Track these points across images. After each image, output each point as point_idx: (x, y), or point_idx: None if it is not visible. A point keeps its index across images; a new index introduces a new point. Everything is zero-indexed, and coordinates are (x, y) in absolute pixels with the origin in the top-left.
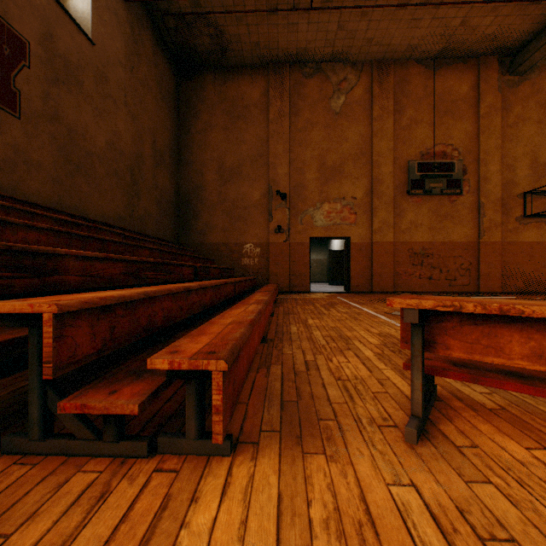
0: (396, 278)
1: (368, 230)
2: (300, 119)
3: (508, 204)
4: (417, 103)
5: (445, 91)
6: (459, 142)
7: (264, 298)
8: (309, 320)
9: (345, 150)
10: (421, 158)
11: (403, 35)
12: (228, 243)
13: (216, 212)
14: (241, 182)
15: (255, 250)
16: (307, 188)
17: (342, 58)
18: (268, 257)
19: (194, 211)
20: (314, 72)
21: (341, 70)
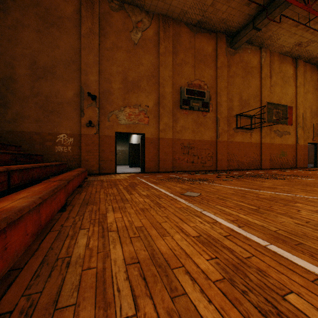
0: (174, 162)
1: (157, 130)
2: (108, 40)
3: (230, 120)
4: (186, 51)
5: (201, 48)
6: (207, 81)
7: (21, 202)
8: (109, 214)
9: (142, 71)
10: (188, 86)
11: (180, 0)
12: (41, 132)
13: (28, 104)
14: (55, 81)
15: (69, 139)
16: (113, 94)
17: (139, 4)
18: (80, 146)
19: (3, 100)
20: (119, 8)
21: (139, 13)
